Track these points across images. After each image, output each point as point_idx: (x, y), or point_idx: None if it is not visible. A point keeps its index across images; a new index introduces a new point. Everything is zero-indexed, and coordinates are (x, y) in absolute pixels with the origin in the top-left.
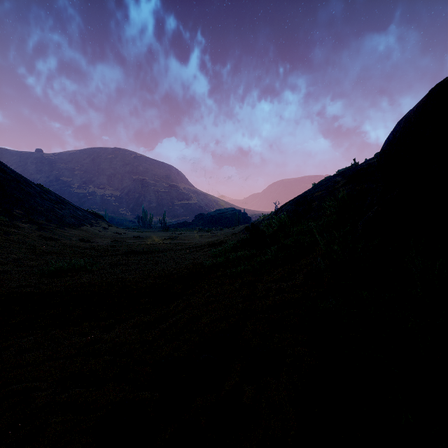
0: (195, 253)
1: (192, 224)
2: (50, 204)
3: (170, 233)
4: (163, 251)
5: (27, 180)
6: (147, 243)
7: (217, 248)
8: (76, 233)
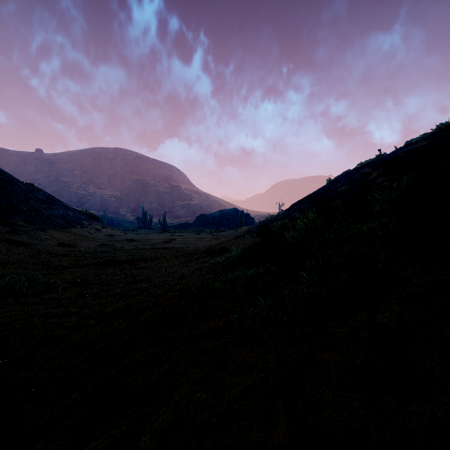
0: (188, 265)
1: (194, 225)
2: (35, 203)
3: (168, 235)
4: (150, 260)
5: (12, 177)
6: (137, 247)
7: (217, 257)
8: (60, 236)
